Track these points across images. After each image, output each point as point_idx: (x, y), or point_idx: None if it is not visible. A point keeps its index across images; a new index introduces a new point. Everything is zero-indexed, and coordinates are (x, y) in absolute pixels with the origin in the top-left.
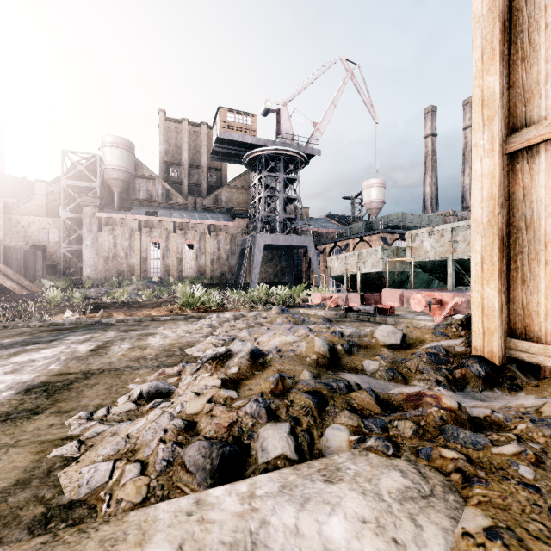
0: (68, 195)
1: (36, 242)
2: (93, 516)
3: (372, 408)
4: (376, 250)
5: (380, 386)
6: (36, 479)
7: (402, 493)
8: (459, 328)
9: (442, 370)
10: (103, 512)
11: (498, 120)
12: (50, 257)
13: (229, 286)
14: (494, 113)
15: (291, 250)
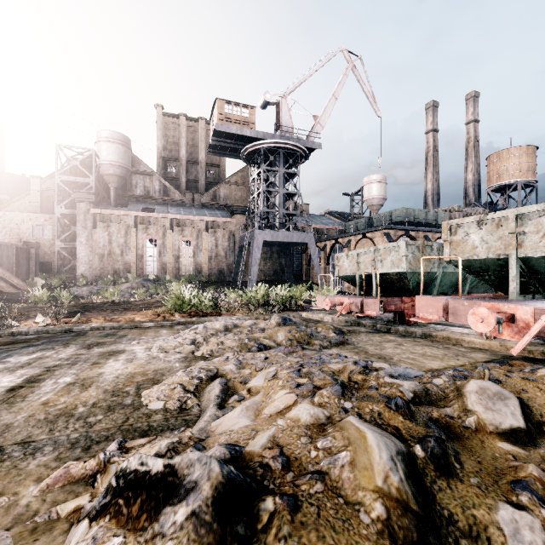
0: (63, 192)
1: (30, 239)
2: None
3: None
4: (398, 245)
5: None
6: None
7: None
8: None
9: None
10: None
11: None
12: (44, 255)
13: (227, 284)
14: None
15: (291, 247)
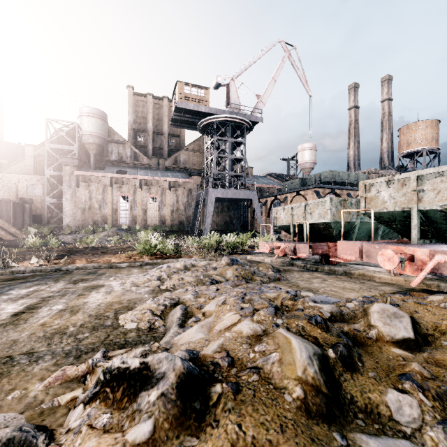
0: (52, 157)
1: (25, 196)
2: None
3: None
4: (324, 201)
5: None
6: None
7: None
8: None
9: None
10: None
11: None
12: (36, 209)
13: (186, 232)
14: None
15: (238, 202)
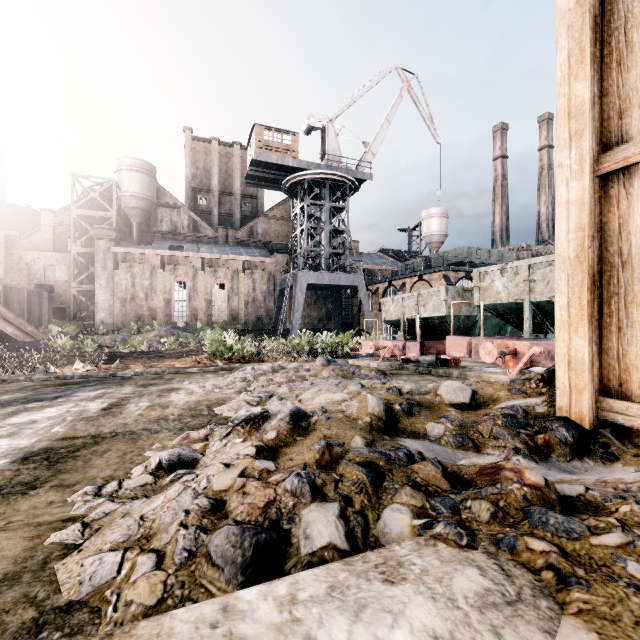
0: (79, 227)
1: (42, 281)
2: (95, 623)
3: (439, 484)
4: (438, 290)
5: (446, 455)
6: (28, 572)
7: (482, 598)
8: (539, 384)
9: (521, 435)
10: (108, 618)
11: (588, 135)
12: (58, 299)
13: (266, 332)
14: (583, 126)
15: (338, 290)
